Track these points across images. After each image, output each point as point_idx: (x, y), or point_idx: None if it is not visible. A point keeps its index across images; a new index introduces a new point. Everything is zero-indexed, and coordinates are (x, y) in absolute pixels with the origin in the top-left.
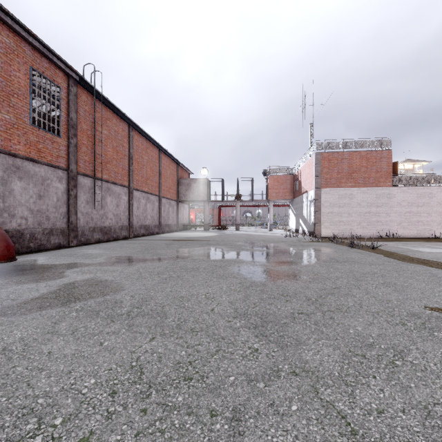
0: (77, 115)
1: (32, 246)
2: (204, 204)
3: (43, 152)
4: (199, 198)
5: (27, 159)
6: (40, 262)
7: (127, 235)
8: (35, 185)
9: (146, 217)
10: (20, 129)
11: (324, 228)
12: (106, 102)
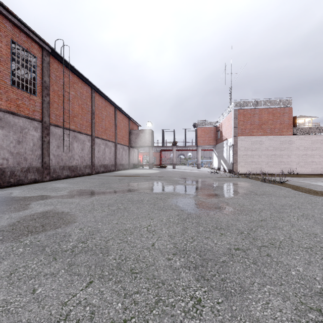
0: (49, 79)
1: (12, 181)
2: (149, 149)
3: (22, 107)
4: (145, 144)
5: (8, 112)
6: (14, 194)
7: (90, 172)
8: (15, 133)
9: (104, 159)
10: (2, 88)
11: (240, 166)
12: (73, 70)
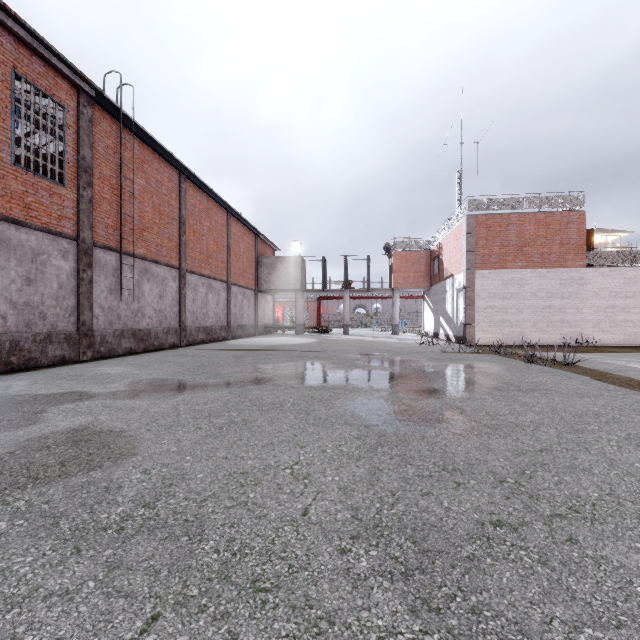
0: (92, 153)
1: (14, 361)
2: (296, 295)
3: (35, 210)
4: (289, 286)
5: (6, 219)
6: (15, 390)
7: (176, 343)
8: (20, 262)
9: (206, 315)
10: None
11: (479, 331)
12: (141, 134)
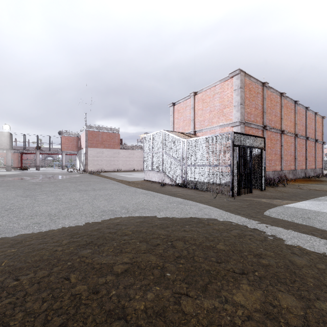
0: None
1: None
2: (6, 151)
3: None
4: (1, 146)
5: None
6: None
7: None
8: None
9: None
10: None
11: (90, 167)
12: None
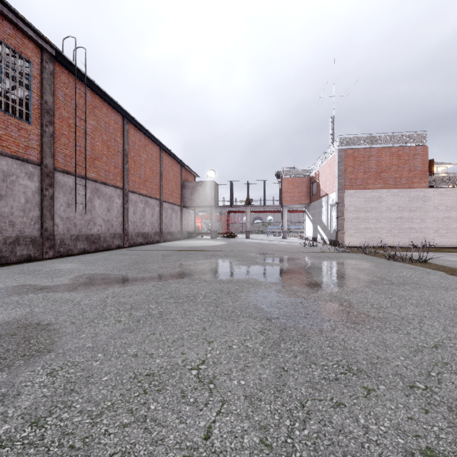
0: (53, 98)
1: None
2: (211, 210)
3: (5, 141)
4: (206, 203)
5: None
6: None
7: (121, 244)
8: None
9: (144, 224)
10: None
11: (348, 236)
12: (92, 86)
